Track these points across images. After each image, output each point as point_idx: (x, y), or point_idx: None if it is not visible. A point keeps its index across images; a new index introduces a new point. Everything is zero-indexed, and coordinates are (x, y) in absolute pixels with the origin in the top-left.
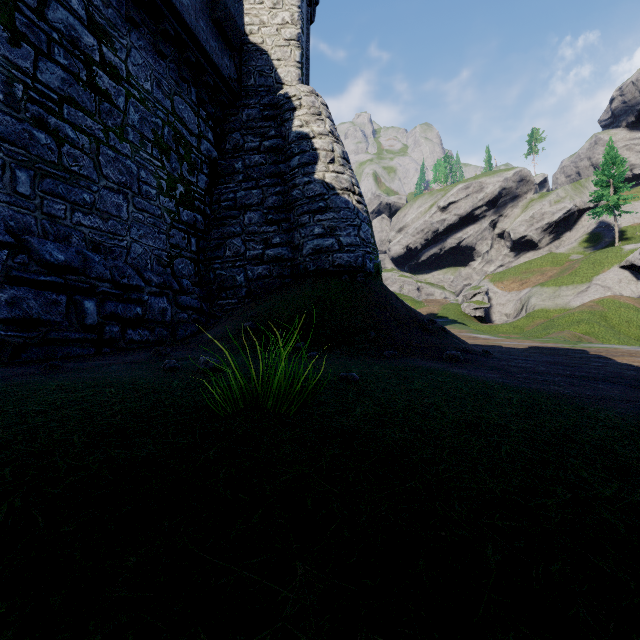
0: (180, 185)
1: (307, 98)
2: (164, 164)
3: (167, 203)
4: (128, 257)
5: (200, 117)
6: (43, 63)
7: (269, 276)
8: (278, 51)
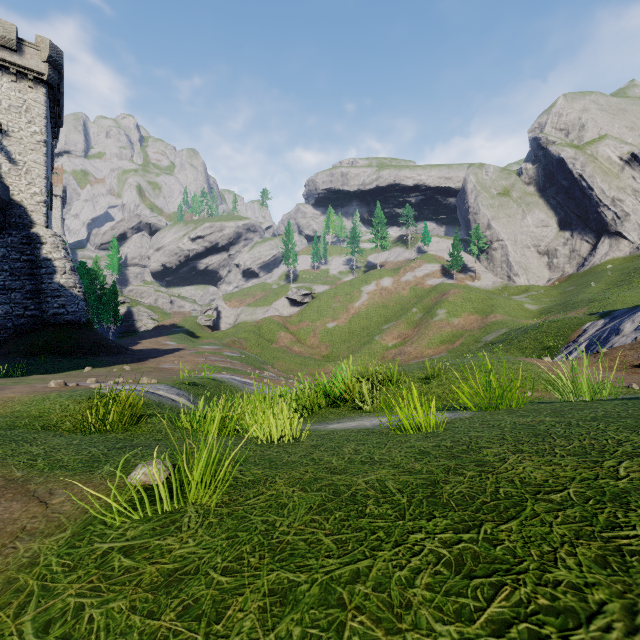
0: None
1: (51, 239)
2: None
3: None
4: None
5: None
6: None
7: (28, 324)
8: (32, 207)
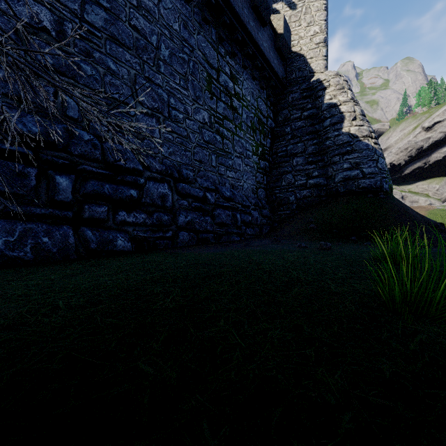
0: (260, 147)
1: (333, 79)
2: (254, 138)
3: (255, 159)
4: (242, 190)
5: (267, 106)
6: (218, 103)
7: (310, 196)
8: (311, 52)
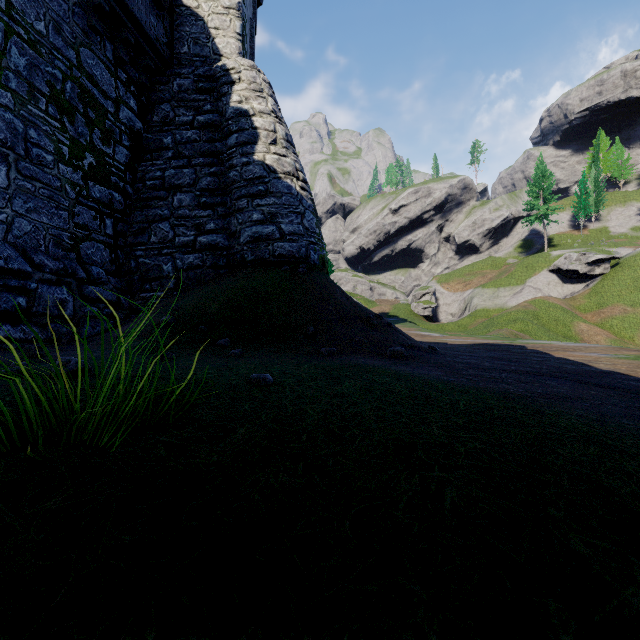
0: (89, 155)
1: (247, 72)
2: (66, 126)
3: (70, 174)
4: (9, 234)
5: (118, 79)
6: None
7: (202, 266)
8: (216, 19)
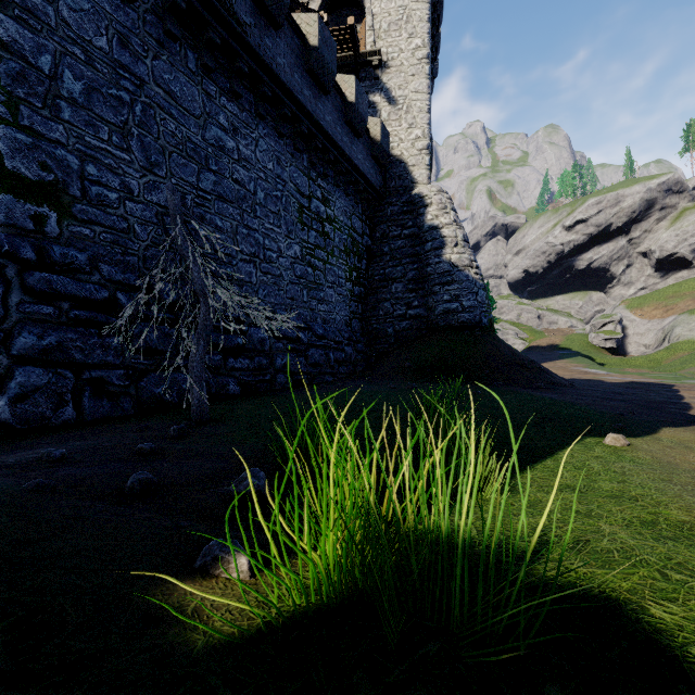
0: (354, 272)
1: (436, 197)
2: (348, 262)
3: (349, 286)
4: (335, 324)
5: (363, 221)
6: (310, 233)
7: (410, 329)
8: (412, 159)
